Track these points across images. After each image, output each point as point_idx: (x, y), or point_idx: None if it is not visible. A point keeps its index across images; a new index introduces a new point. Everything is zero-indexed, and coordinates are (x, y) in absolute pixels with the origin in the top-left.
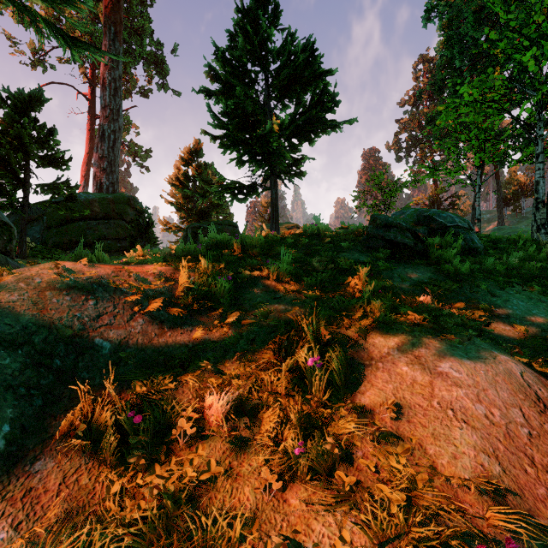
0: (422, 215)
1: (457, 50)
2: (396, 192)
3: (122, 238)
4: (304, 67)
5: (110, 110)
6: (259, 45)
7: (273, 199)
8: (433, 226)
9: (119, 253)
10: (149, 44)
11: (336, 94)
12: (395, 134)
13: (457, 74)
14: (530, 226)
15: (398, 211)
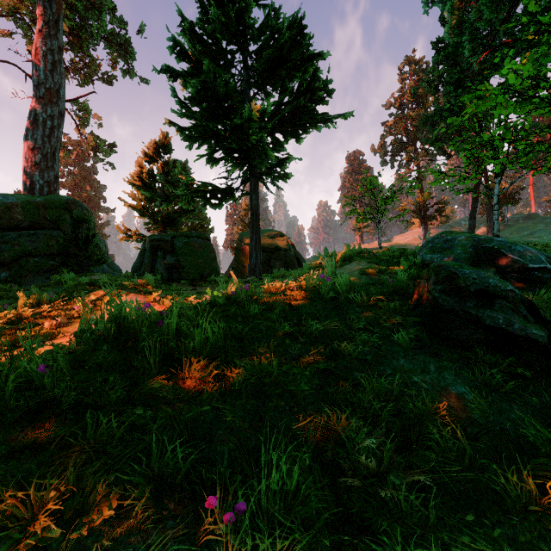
0: (481, 246)
1: (465, 39)
2: (392, 199)
3: (56, 253)
4: (290, 47)
5: (46, 88)
6: (235, 18)
7: (253, 205)
8: (504, 266)
9: (52, 272)
10: (110, 22)
11: (329, 81)
12: (381, 136)
13: (457, 70)
14: (514, 234)
15: (436, 236)
